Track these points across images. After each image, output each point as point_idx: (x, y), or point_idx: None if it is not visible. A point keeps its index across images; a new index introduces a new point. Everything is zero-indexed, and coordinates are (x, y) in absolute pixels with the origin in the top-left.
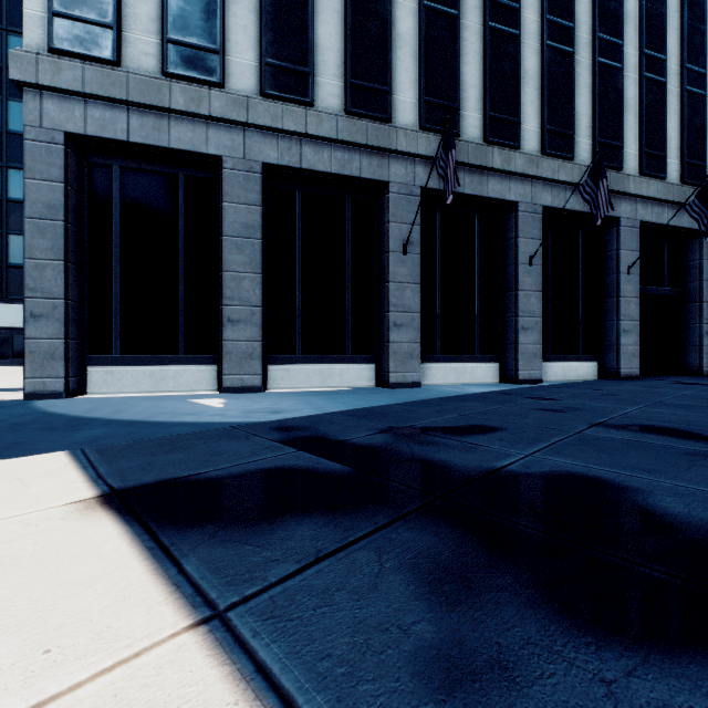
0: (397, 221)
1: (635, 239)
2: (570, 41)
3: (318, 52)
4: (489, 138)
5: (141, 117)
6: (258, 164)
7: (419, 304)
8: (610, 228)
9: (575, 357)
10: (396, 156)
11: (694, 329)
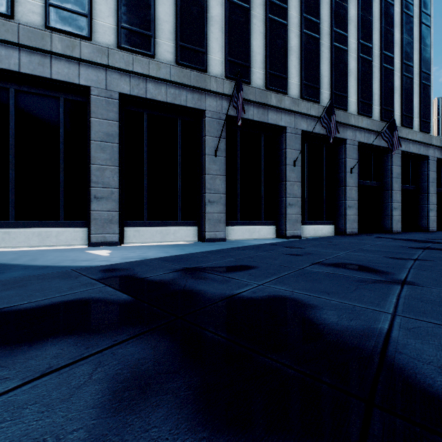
0: (211, 135)
1: (355, 152)
2: (317, 31)
3: (157, 23)
4: (269, 86)
5: (29, 56)
6: (116, 93)
7: (225, 189)
8: (341, 145)
9: (321, 222)
10: (210, 94)
11: (388, 206)
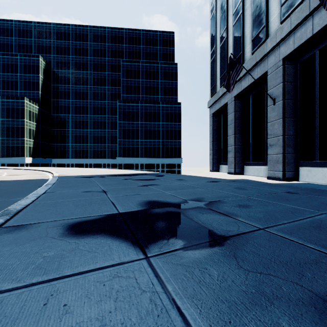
0: (271, 88)
1: None
2: None
3: (245, 40)
4: None
5: (218, 102)
6: (233, 98)
7: (282, 130)
8: None
9: None
10: (270, 53)
11: None
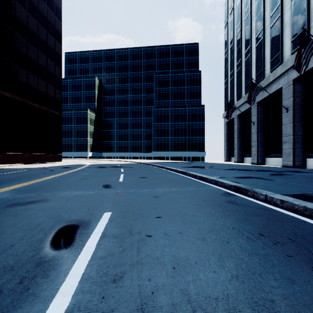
0: (252, 116)
1: None
2: None
3: (242, 84)
4: (270, 71)
5: None
6: (237, 116)
7: (256, 139)
8: None
9: None
10: None
11: None
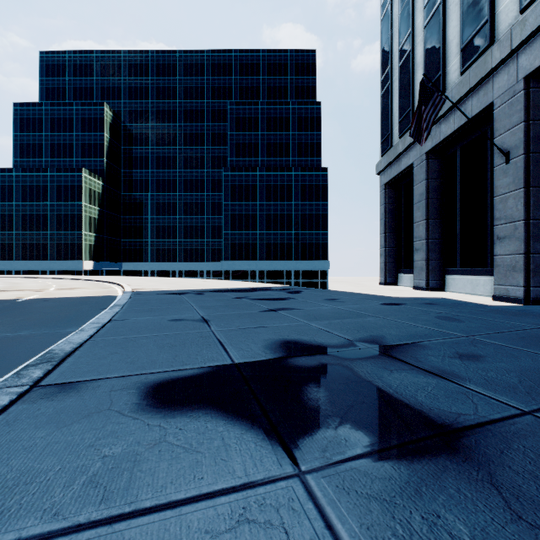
0: (500, 134)
1: None
2: None
3: (447, 51)
4: None
5: (396, 164)
6: (424, 155)
7: (522, 211)
8: None
9: None
10: (498, 70)
11: None
